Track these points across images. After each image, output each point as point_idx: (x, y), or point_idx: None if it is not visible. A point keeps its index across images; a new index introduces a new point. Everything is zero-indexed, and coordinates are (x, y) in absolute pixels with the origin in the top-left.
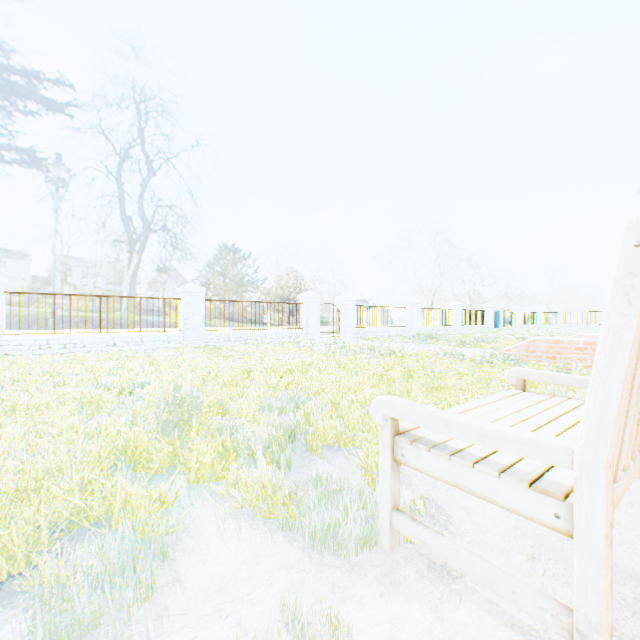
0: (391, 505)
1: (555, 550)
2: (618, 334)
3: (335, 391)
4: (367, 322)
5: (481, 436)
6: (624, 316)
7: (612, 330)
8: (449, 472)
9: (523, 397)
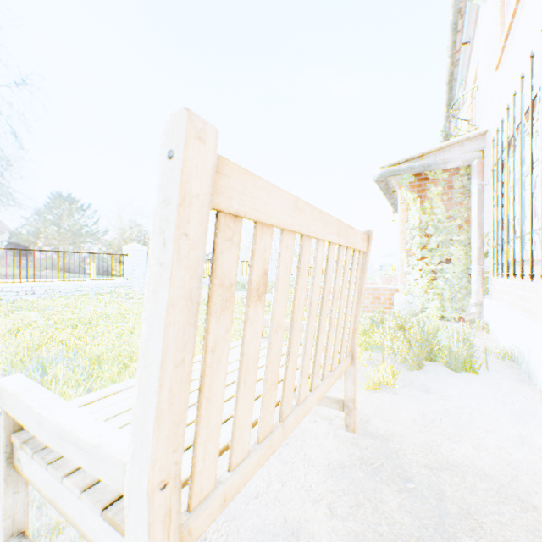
0: (7, 533)
1: (235, 518)
2: (157, 292)
3: (111, 346)
4: None
5: (63, 440)
6: (162, 265)
7: (153, 286)
8: (51, 486)
9: None
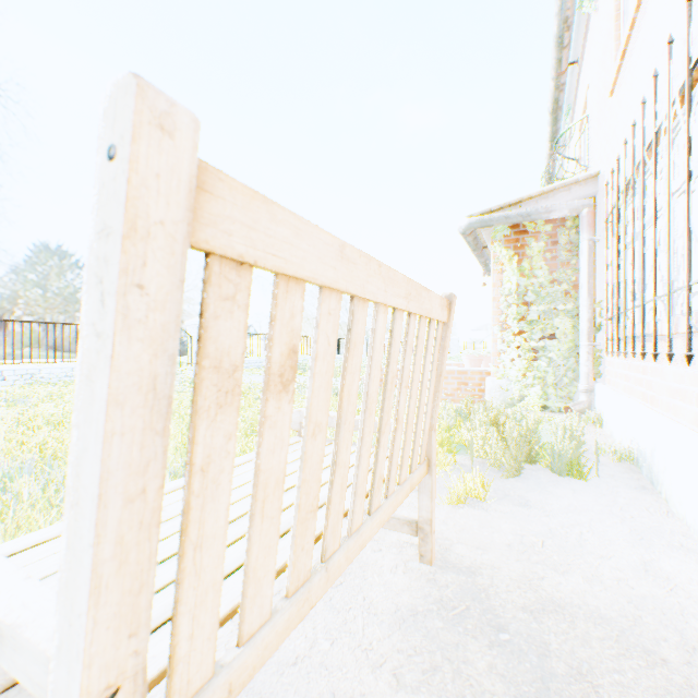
0: None
1: (262, 697)
2: (93, 381)
3: None
4: None
5: None
6: (99, 336)
7: (87, 371)
8: None
9: (295, 449)
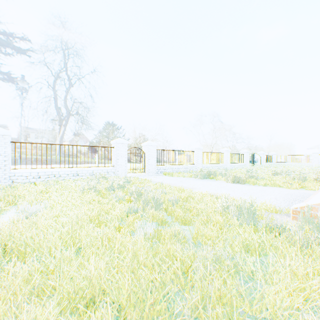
0: None
1: None
2: None
3: None
4: (166, 161)
5: None
6: None
7: None
8: None
9: None
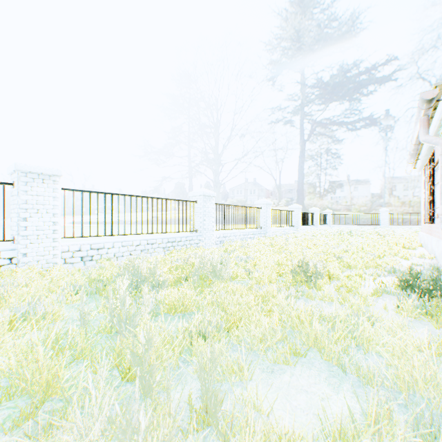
0: None
1: None
2: None
3: None
4: None
5: None
6: None
7: None
8: None
9: None
